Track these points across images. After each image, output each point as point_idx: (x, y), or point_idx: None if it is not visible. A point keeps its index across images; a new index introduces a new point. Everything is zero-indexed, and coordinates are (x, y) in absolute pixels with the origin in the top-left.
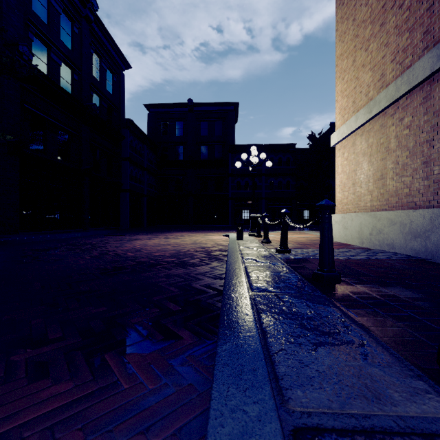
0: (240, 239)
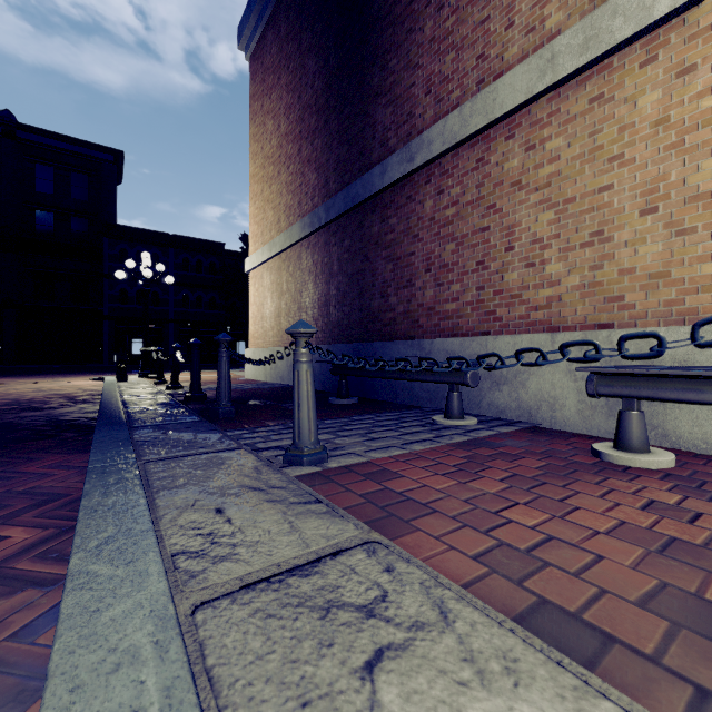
0: (123, 381)
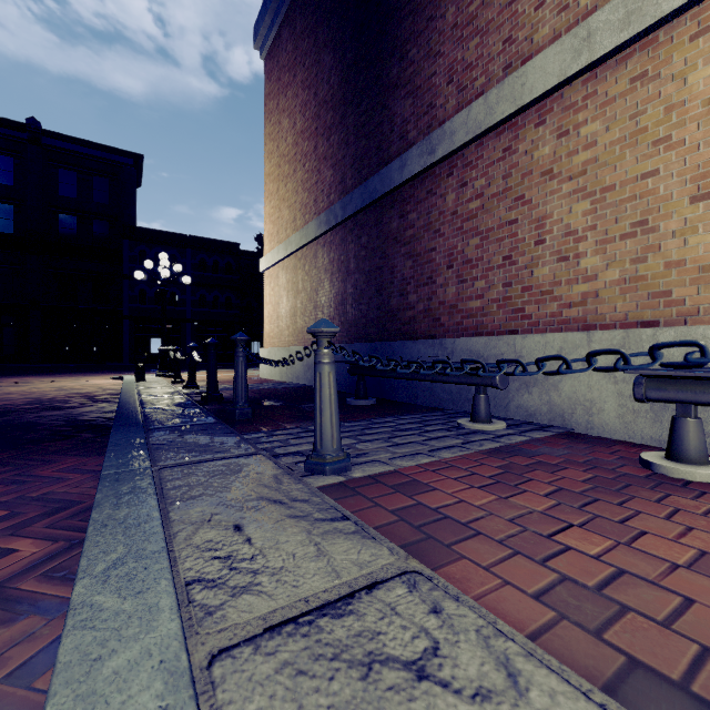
0: (142, 380)
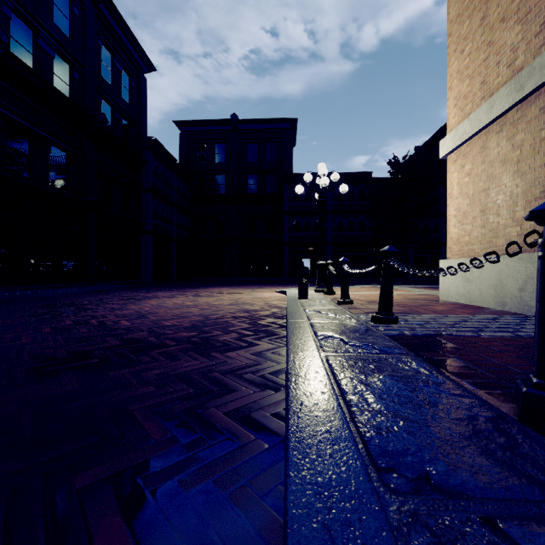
0: (304, 298)
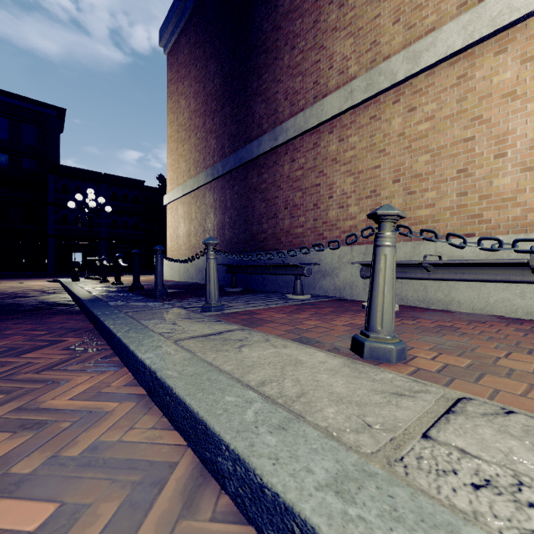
0: (77, 281)
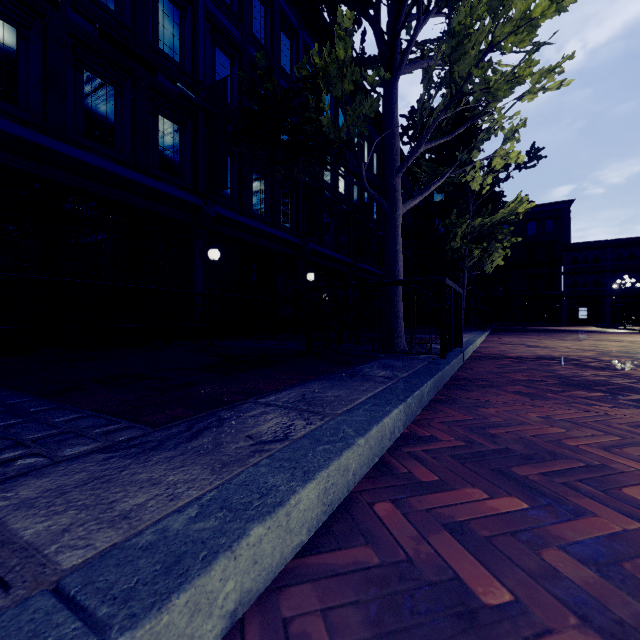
0: (624, 327)
